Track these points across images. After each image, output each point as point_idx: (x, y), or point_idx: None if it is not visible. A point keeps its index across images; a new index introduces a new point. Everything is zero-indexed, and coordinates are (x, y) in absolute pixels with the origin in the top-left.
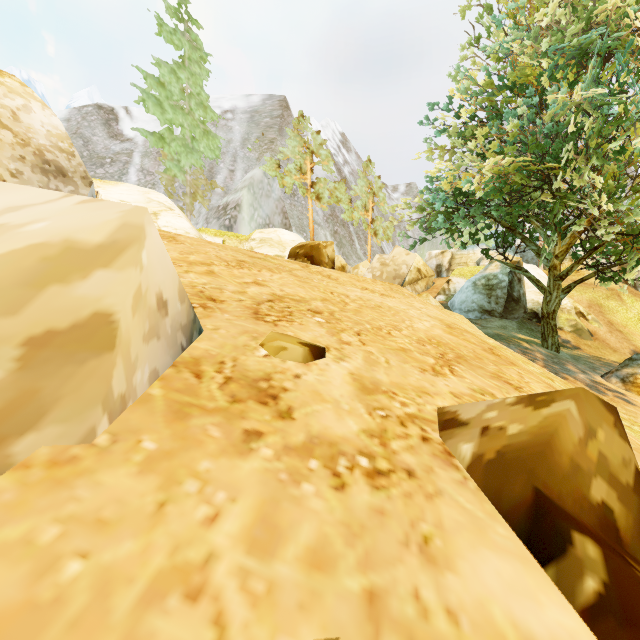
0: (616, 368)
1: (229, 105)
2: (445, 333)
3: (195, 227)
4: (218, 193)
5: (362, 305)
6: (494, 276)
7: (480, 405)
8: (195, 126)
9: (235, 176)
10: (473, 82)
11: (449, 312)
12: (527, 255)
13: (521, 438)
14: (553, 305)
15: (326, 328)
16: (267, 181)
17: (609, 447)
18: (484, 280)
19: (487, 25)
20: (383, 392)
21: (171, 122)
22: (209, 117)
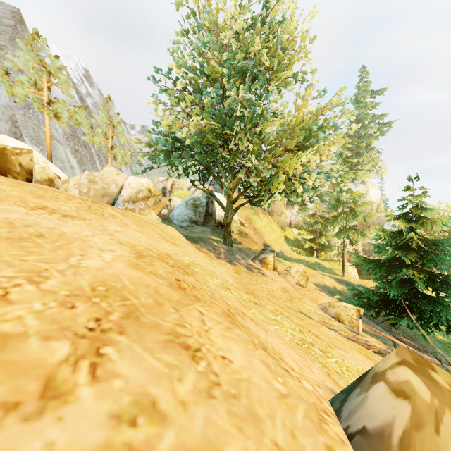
0: (258, 255)
1: None
2: (128, 267)
3: None
4: None
5: None
6: (198, 198)
7: None
8: None
9: None
10: (184, 63)
11: (164, 225)
12: (216, 187)
13: None
14: (229, 218)
15: None
16: None
17: None
18: (192, 201)
19: (193, 27)
20: None
21: None
22: None
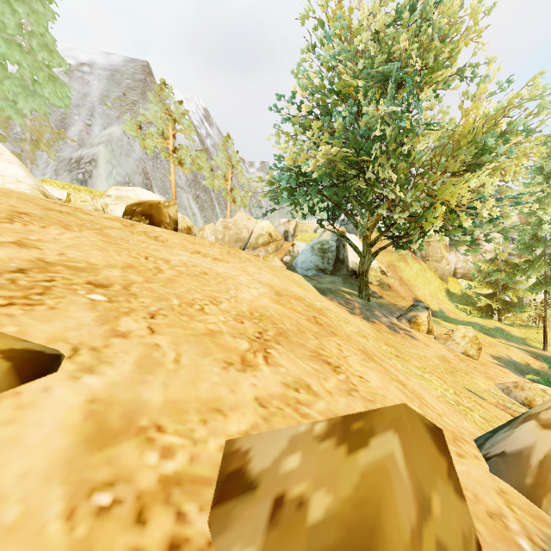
0: (405, 312)
1: (86, 58)
2: (272, 302)
3: (41, 178)
4: (72, 145)
5: (182, 272)
6: (326, 242)
7: (281, 437)
8: (37, 68)
9: (92, 131)
10: (310, 83)
11: (289, 272)
12: (349, 227)
13: (327, 538)
14: (366, 266)
15: (100, 311)
16: (127, 140)
17: (447, 523)
18: (319, 245)
19: (321, 39)
20: (137, 432)
21: (4, 57)
22: (56, 62)
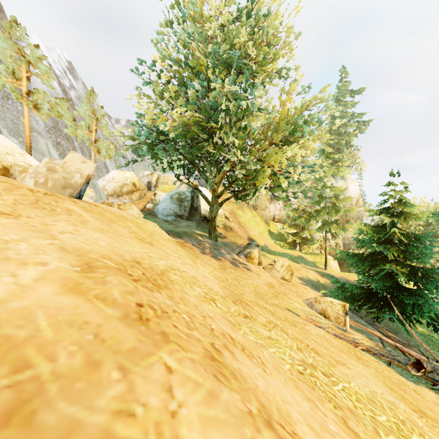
0: (243, 249)
1: None
2: (59, 292)
3: None
4: None
5: None
6: (183, 193)
7: None
8: None
9: None
10: (169, 54)
11: (144, 220)
12: (202, 181)
13: None
14: (214, 213)
15: None
16: None
17: None
18: (177, 195)
19: (177, 18)
20: None
21: None
22: None
